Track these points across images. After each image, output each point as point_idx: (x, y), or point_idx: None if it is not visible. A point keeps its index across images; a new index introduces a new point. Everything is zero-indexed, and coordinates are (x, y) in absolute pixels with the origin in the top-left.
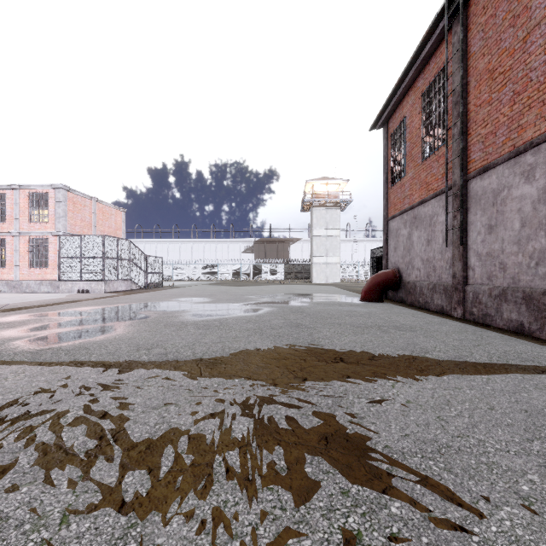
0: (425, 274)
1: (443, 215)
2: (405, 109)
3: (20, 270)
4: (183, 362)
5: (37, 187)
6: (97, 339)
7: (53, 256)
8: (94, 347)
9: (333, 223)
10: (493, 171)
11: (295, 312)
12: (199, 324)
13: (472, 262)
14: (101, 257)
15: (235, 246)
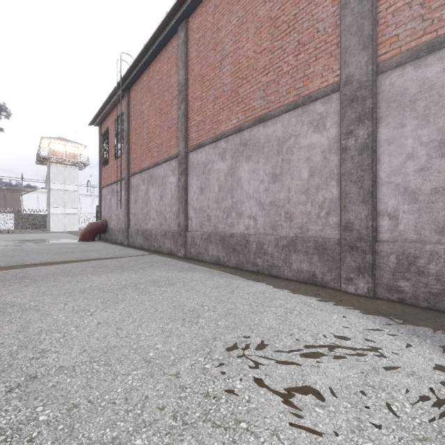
0: (116, 223)
1: (122, 191)
2: (109, 123)
3: None
4: None
5: None
6: None
7: None
8: None
9: (72, 180)
10: (136, 176)
11: (15, 250)
12: None
13: (131, 217)
14: None
15: None
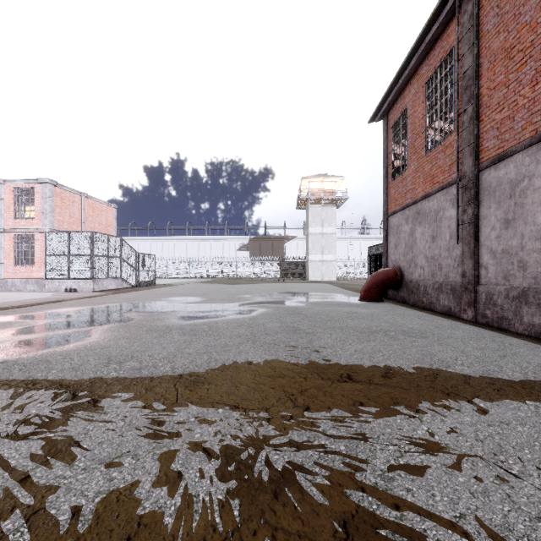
0: (429, 272)
1: (450, 209)
2: (407, 99)
3: (4, 267)
4: (159, 380)
5: (23, 181)
6: (65, 348)
7: (39, 253)
8: (57, 360)
9: (329, 221)
10: (510, 159)
11: (292, 314)
12: (185, 329)
13: (484, 260)
14: (89, 254)
15: (230, 244)
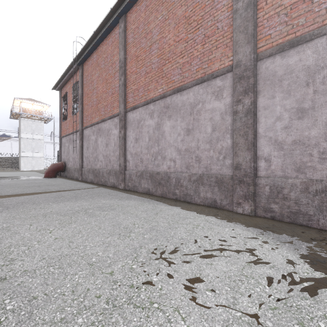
0: (73, 164)
1: (78, 140)
2: (67, 88)
3: None
4: None
5: None
6: None
7: None
8: None
9: (39, 131)
10: (88, 128)
11: None
12: None
13: (84, 159)
14: None
15: None
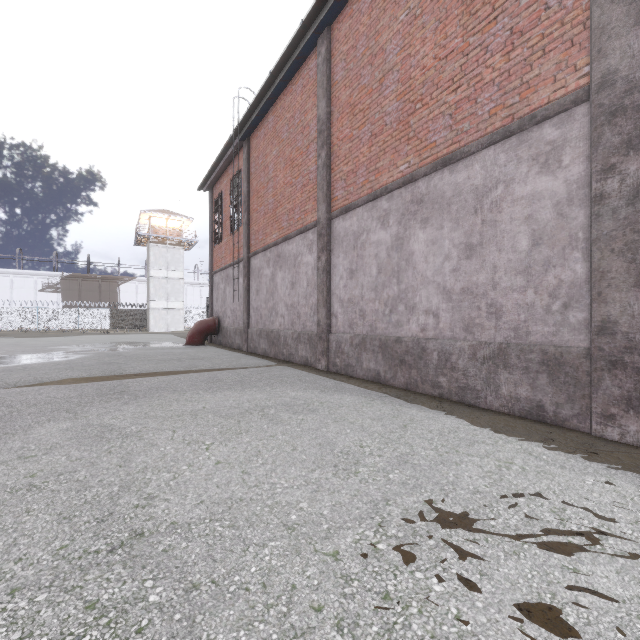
0: (232, 321)
1: (240, 278)
2: (223, 185)
3: None
4: None
5: None
6: None
7: None
8: None
9: (176, 264)
10: (258, 255)
11: (112, 356)
12: None
13: (251, 313)
14: None
15: (26, 282)
